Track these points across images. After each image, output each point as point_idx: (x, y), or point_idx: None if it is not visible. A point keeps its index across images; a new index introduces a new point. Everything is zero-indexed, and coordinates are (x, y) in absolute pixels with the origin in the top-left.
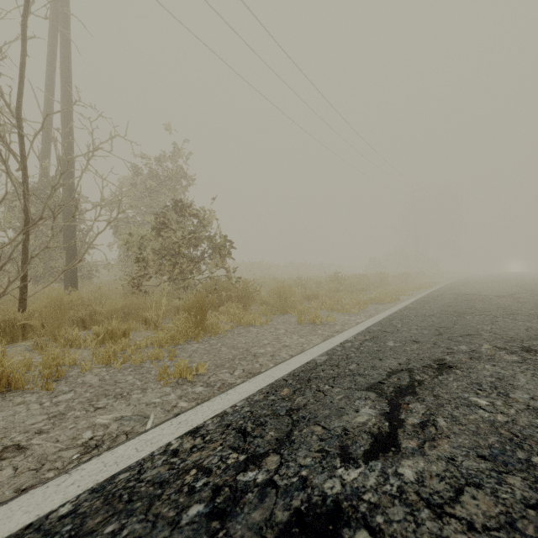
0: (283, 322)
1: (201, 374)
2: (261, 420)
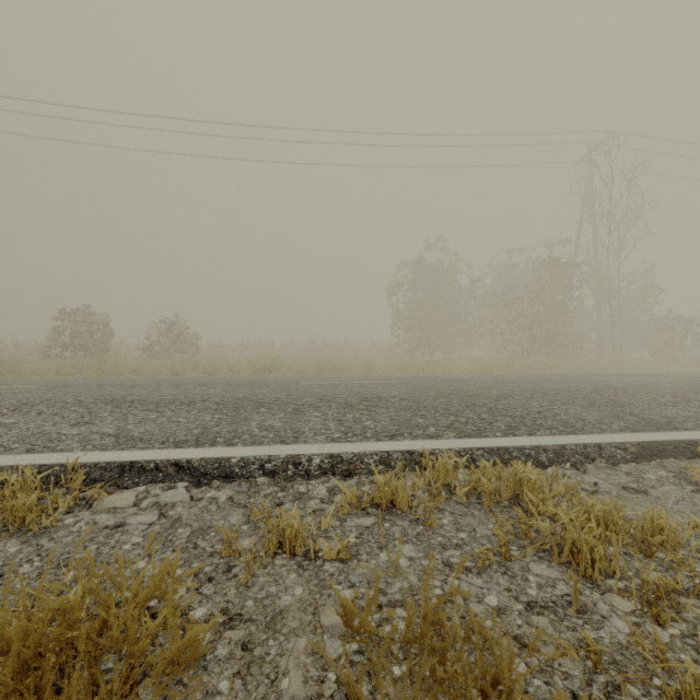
0: None
1: None
2: None
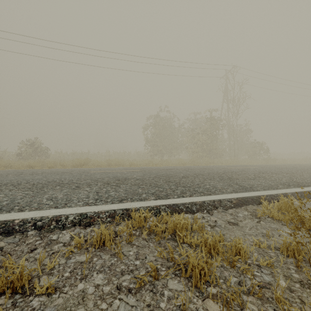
0: None
1: None
2: None
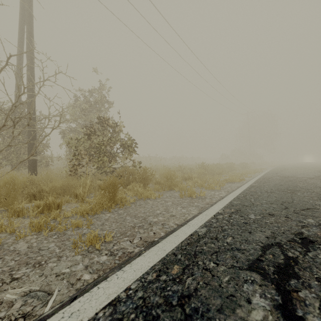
0: (170, 196)
1: (108, 242)
2: (153, 314)
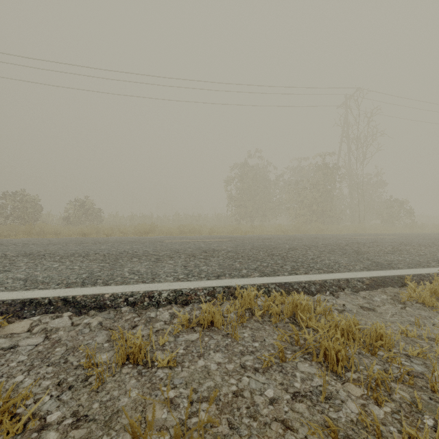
0: None
1: None
2: None
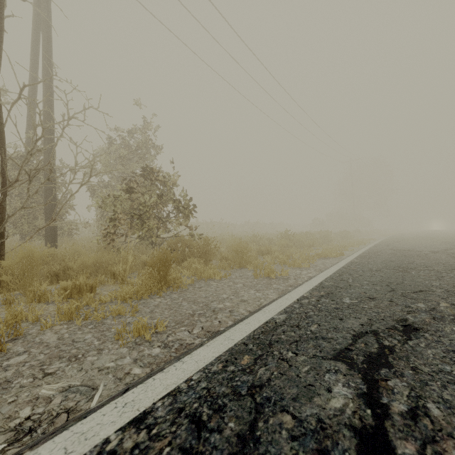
0: (241, 276)
1: (160, 332)
2: (218, 403)
